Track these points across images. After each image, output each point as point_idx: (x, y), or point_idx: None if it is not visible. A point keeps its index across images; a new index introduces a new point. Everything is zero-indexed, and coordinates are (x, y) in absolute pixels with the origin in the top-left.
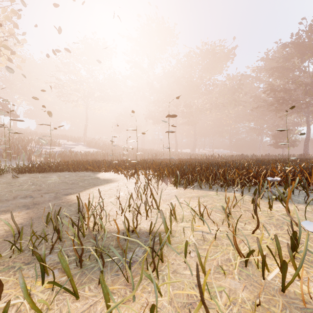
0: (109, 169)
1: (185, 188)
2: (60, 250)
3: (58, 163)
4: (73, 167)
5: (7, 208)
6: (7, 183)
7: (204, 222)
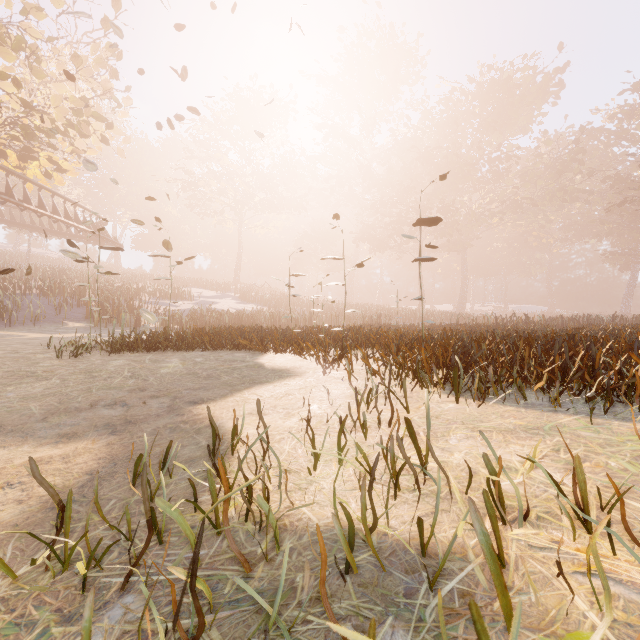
0: (283, 346)
1: (476, 399)
2: (143, 613)
3: (183, 332)
4: (211, 341)
5: (74, 429)
6: (86, 372)
7: (612, 543)
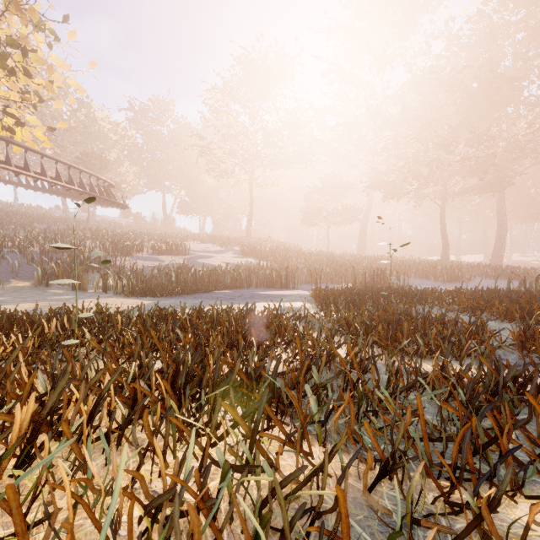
0: None
1: None
2: None
3: None
4: None
5: None
6: None
7: None
